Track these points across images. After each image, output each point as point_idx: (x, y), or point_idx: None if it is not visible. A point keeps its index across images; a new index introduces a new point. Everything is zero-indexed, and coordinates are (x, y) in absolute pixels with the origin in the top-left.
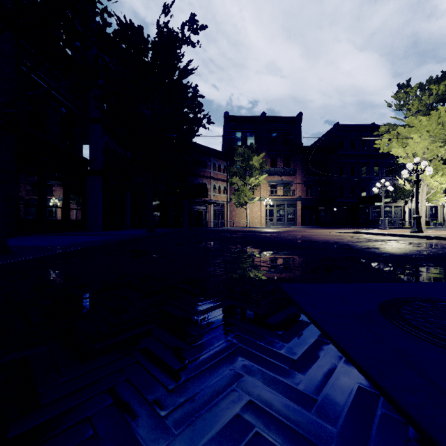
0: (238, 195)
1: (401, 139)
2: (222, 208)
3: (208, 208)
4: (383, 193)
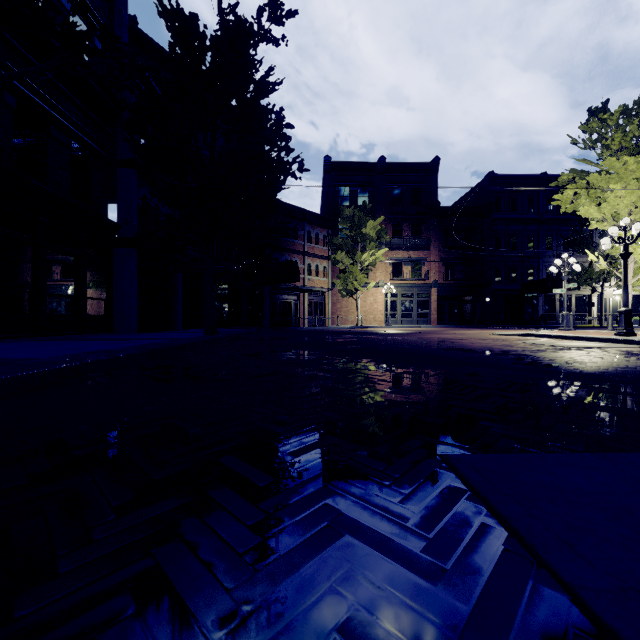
0: (345, 279)
1: (593, 192)
2: (321, 297)
3: (300, 297)
4: (566, 275)
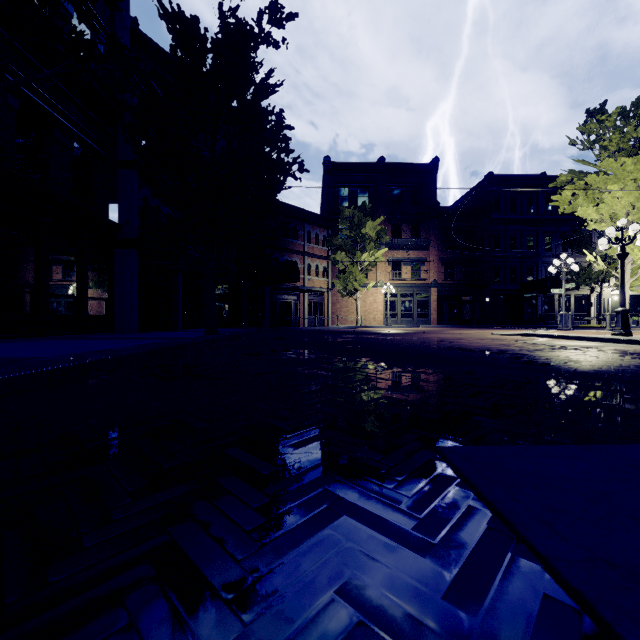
0: (345, 279)
1: (591, 192)
2: (321, 297)
3: (300, 297)
4: (564, 275)
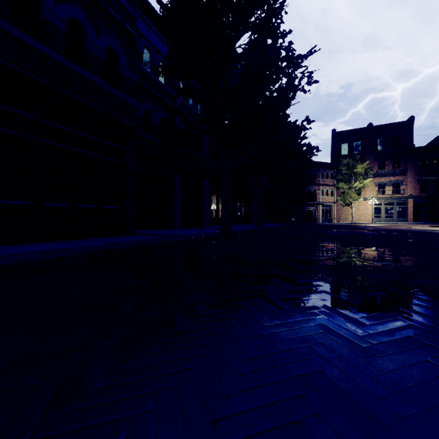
0: (343, 197)
1: None
2: (330, 207)
3: (317, 208)
4: None
